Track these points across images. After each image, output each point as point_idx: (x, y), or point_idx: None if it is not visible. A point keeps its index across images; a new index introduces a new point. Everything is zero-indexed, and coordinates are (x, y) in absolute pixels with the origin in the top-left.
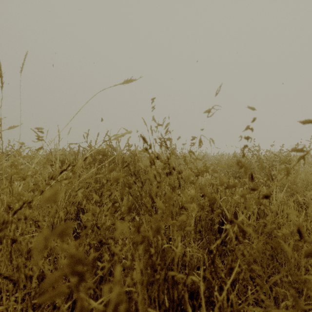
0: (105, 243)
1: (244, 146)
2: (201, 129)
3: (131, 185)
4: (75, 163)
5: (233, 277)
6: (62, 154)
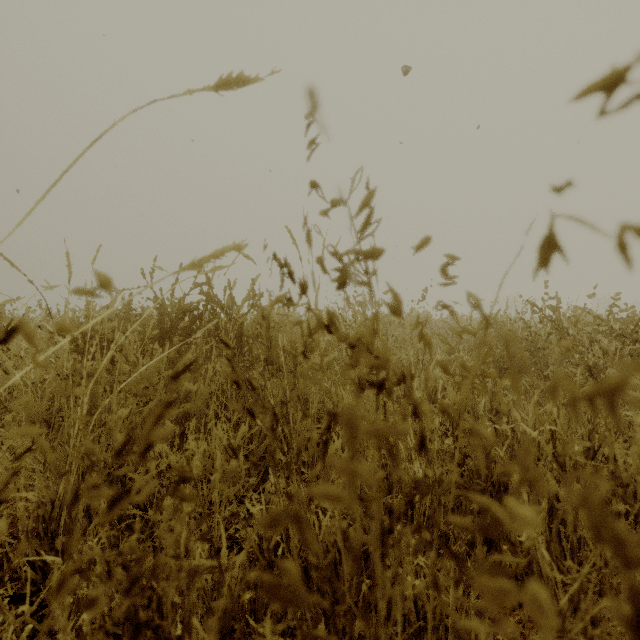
0: (145, 625)
1: None
2: (557, 190)
3: None
4: None
5: None
6: (86, 317)
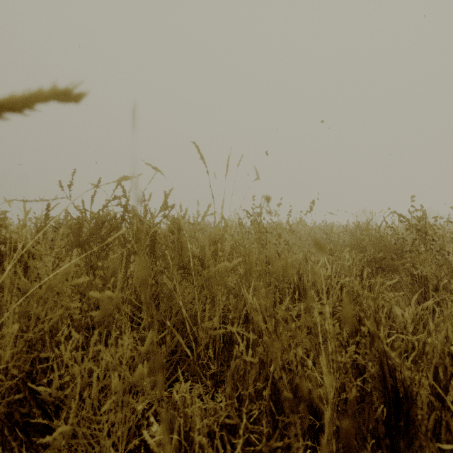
0: None
1: None
2: None
3: None
4: None
5: None
6: (1, 226)
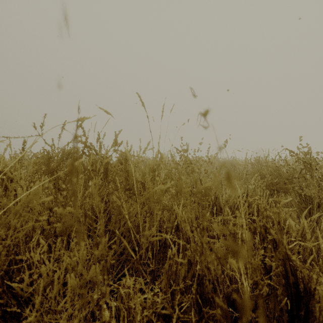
0: None
1: None
2: None
3: None
4: None
5: None
6: None
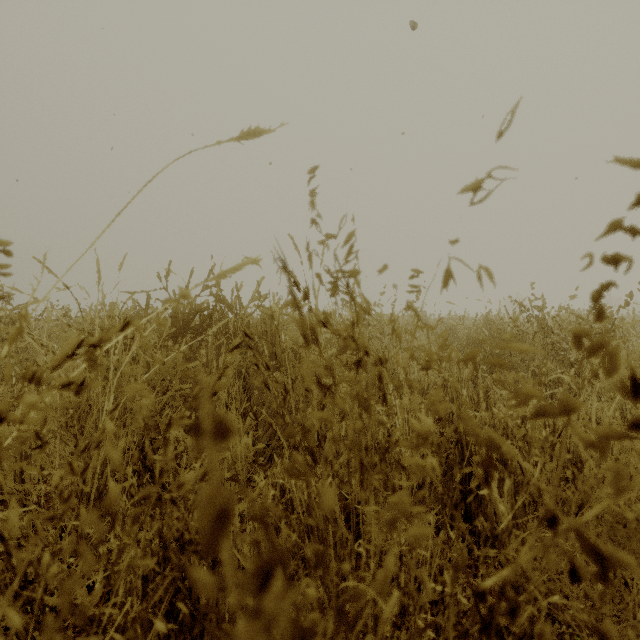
0: (189, 542)
1: (602, 286)
2: (451, 242)
3: (229, 424)
4: (96, 339)
5: (518, 629)
6: (110, 316)
